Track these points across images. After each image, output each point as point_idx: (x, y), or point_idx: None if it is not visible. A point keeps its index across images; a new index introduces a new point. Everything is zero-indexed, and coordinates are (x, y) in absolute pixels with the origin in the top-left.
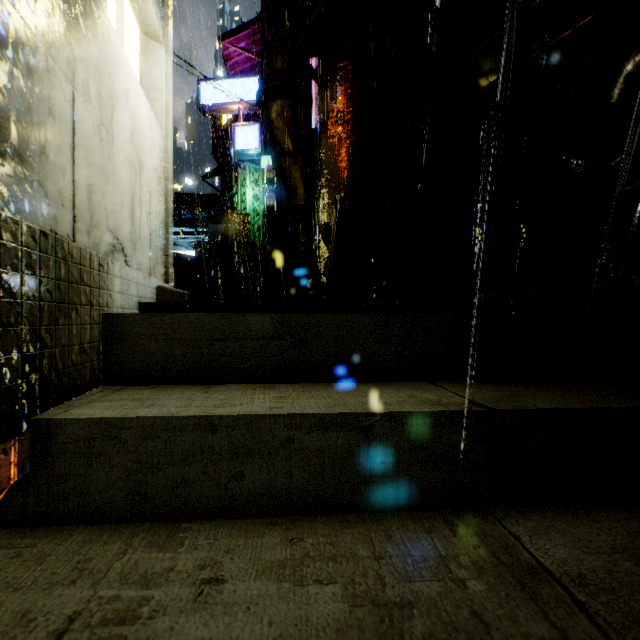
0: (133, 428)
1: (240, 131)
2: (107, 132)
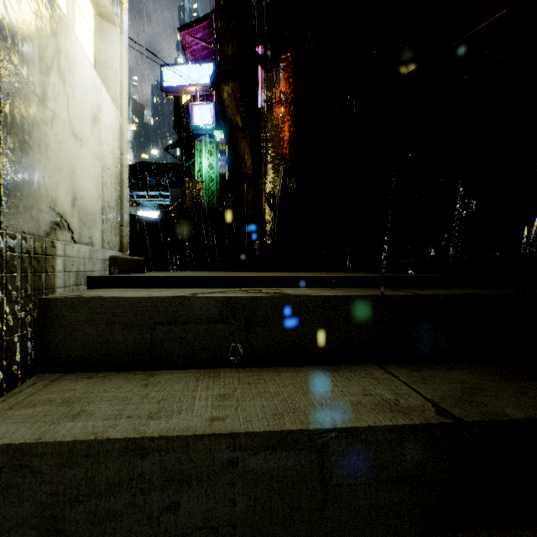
0: (48, 454)
1: (197, 109)
2: (47, 108)
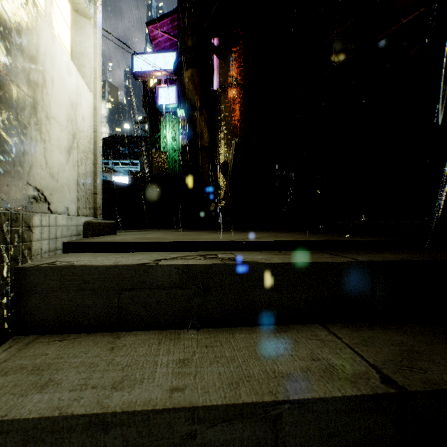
0: (13, 431)
1: (162, 91)
2: (25, 93)
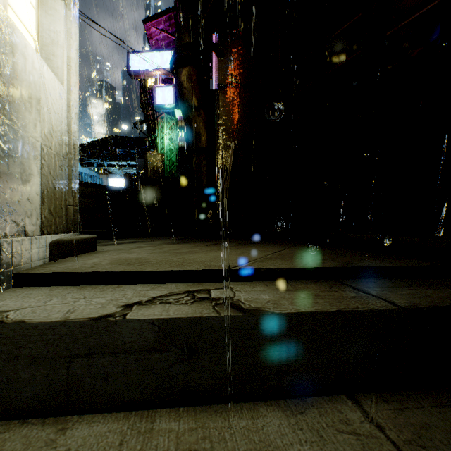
0: None
1: (159, 91)
2: None
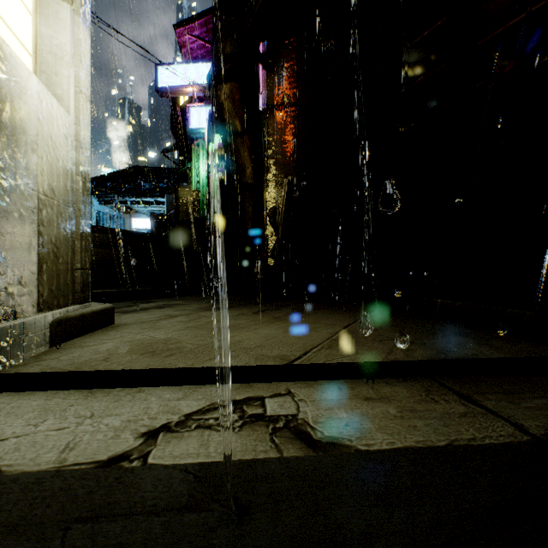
0: None
1: (194, 111)
2: None
